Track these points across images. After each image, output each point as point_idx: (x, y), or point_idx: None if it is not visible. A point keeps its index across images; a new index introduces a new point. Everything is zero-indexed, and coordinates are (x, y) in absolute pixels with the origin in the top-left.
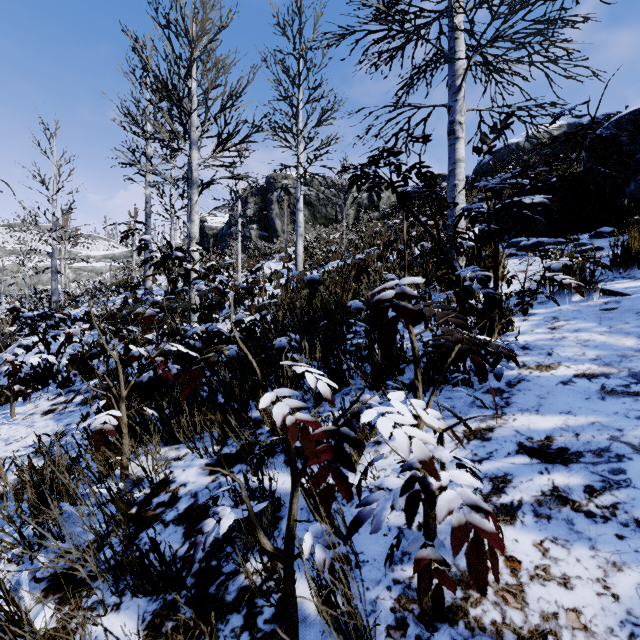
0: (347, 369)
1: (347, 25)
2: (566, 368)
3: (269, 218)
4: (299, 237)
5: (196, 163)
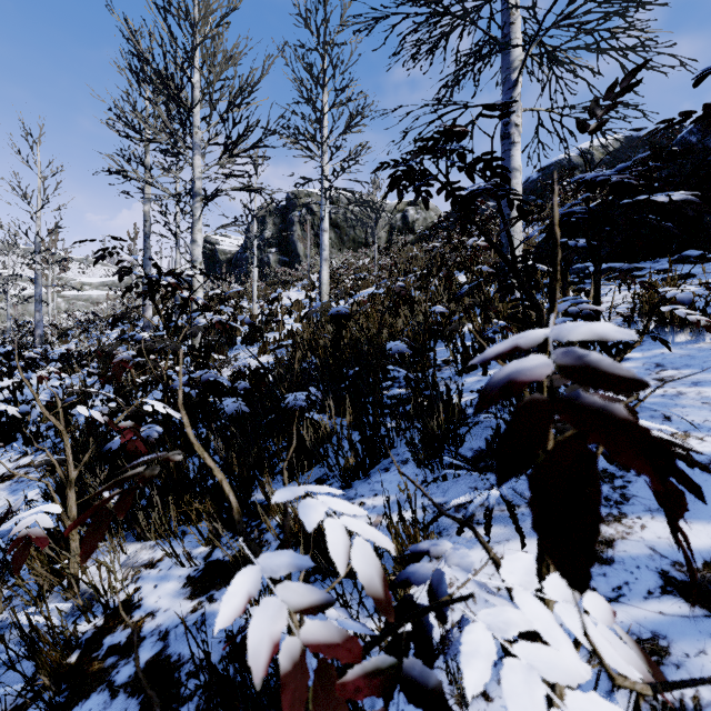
0: (386, 435)
1: (381, 5)
2: (699, 441)
3: (290, 241)
4: (324, 262)
5: (199, 171)
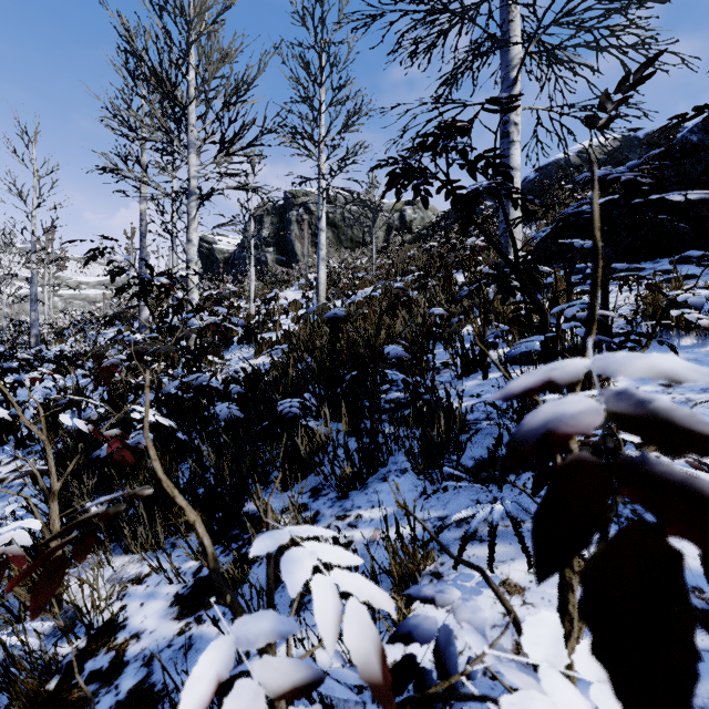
0: (384, 442)
1: (379, 2)
2: None
3: (288, 240)
4: (321, 261)
5: (194, 170)
